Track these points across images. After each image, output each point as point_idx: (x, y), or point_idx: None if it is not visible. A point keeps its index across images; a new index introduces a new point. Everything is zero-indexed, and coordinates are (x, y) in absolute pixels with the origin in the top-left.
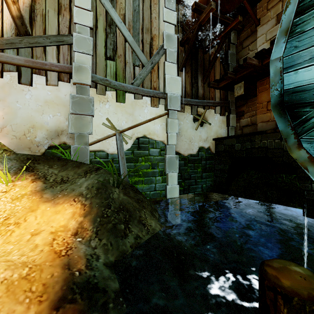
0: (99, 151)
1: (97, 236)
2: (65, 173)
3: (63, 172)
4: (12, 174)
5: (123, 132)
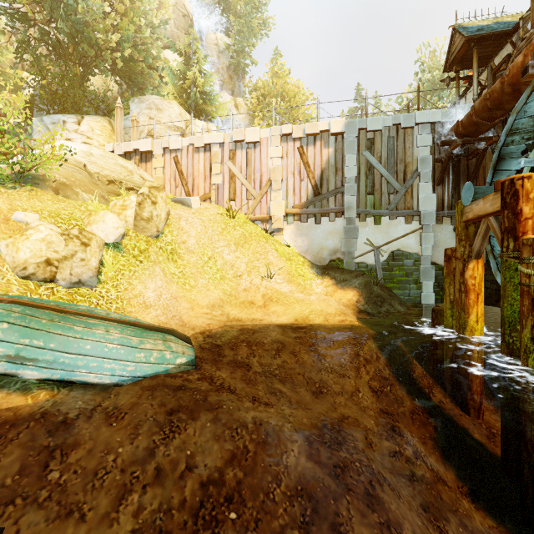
0: (361, 263)
1: (367, 304)
2: (344, 276)
3: (343, 276)
4: (320, 276)
5: (380, 248)
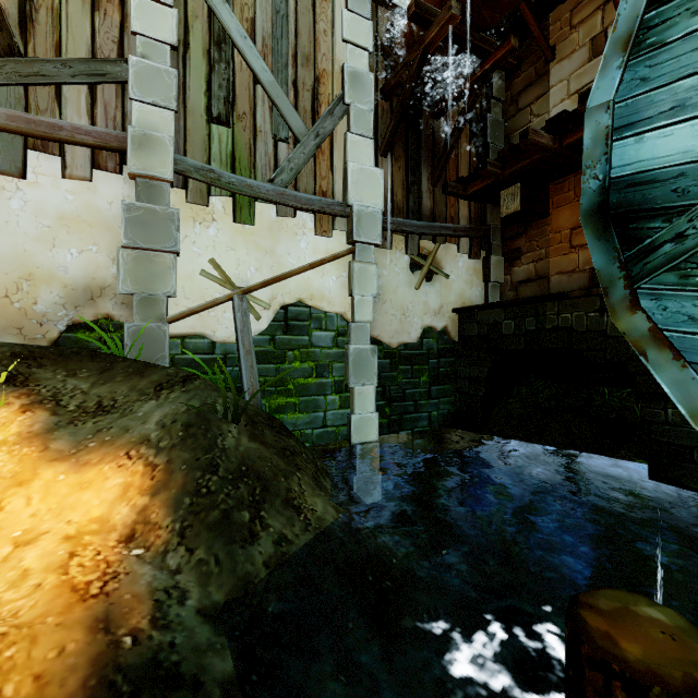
0: (193, 336)
1: (183, 542)
2: (109, 389)
3: (103, 387)
4: None
5: (251, 292)
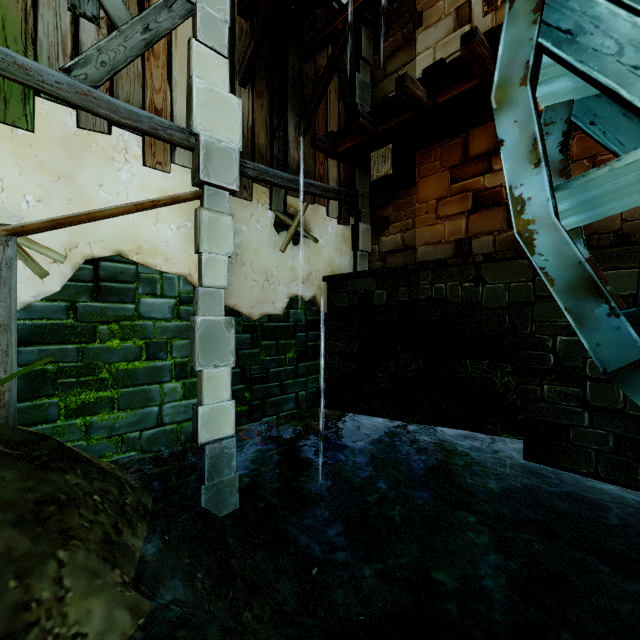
0: None
1: None
2: None
3: None
4: None
5: (26, 233)
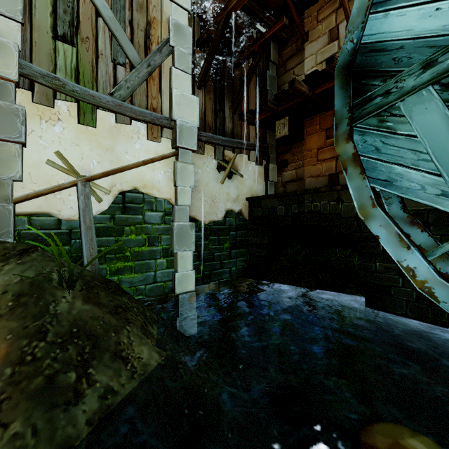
0: (39, 214)
1: None
2: None
3: None
4: None
5: (93, 180)
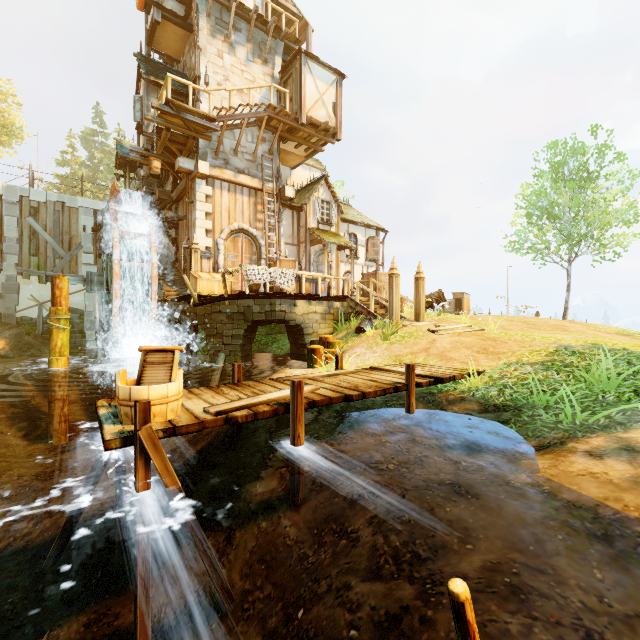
0: (25, 316)
1: (12, 351)
2: None
3: None
4: None
5: (45, 303)
